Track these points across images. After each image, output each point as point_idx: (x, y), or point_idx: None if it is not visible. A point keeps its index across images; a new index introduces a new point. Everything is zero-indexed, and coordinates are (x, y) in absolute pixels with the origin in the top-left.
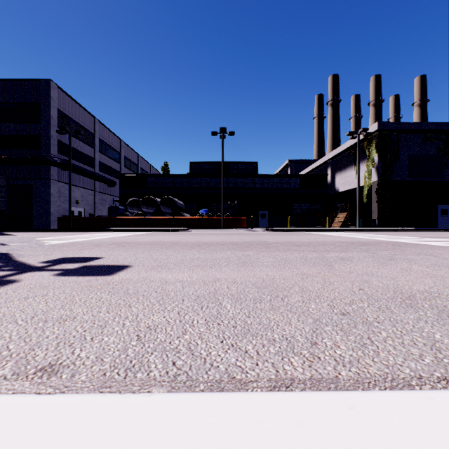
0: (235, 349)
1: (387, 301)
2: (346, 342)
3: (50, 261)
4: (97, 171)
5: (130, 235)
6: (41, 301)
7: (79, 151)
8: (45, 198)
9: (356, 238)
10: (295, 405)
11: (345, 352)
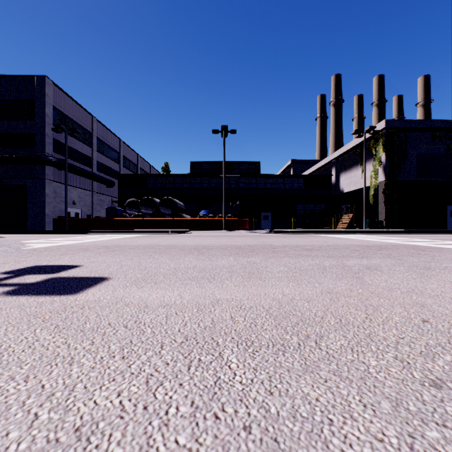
0: None
1: None
2: None
3: (13, 271)
4: (95, 171)
5: (126, 237)
6: None
7: (76, 151)
8: (40, 199)
9: (368, 241)
10: None
11: None
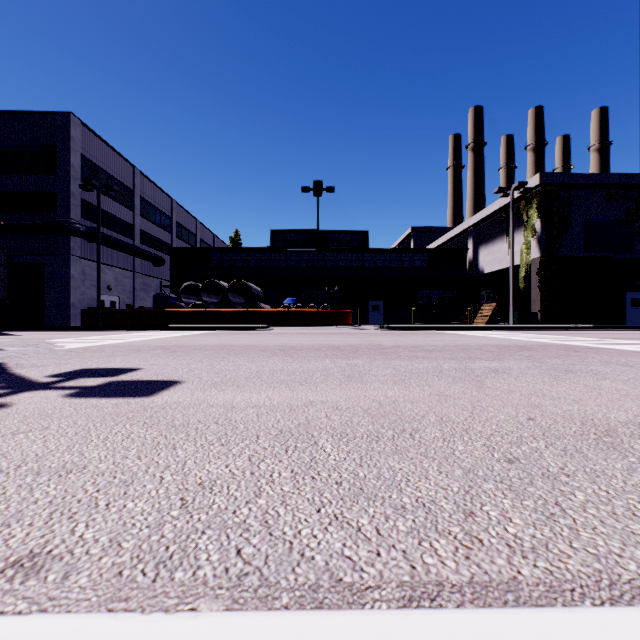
0: (340, 525)
1: (575, 438)
2: (521, 510)
3: (62, 374)
4: (137, 244)
5: (185, 335)
6: (36, 438)
7: (112, 215)
8: (63, 283)
9: (510, 340)
10: (450, 639)
11: (522, 530)
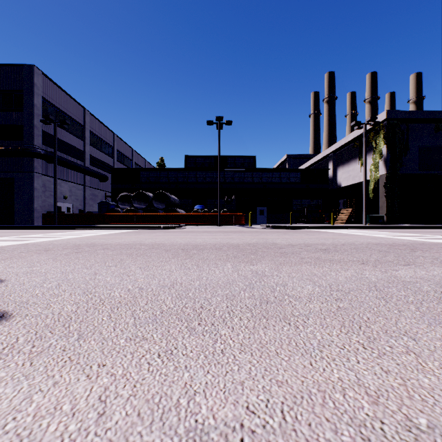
0: None
1: None
2: None
3: None
4: (87, 165)
5: (112, 233)
6: None
7: (67, 144)
8: (28, 193)
9: (383, 238)
10: None
11: None
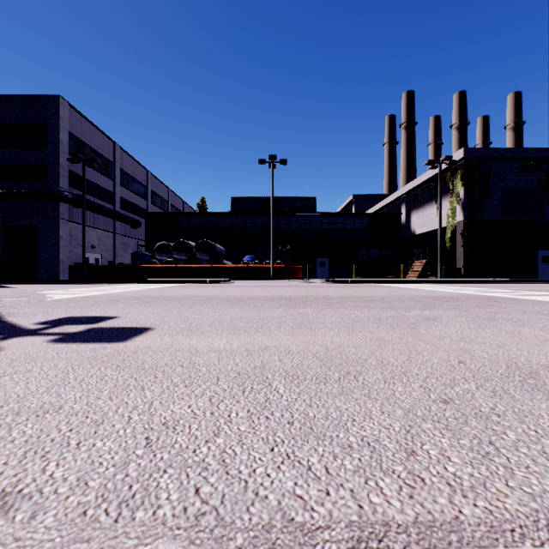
0: (292, 464)
1: (502, 380)
2: (458, 449)
3: (48, 322)
4: (117, 209)
5: (158, 287)
6: (20, 380)
7: (95, 184)
8: (54, 242)
9: (439, 292)
10: None
11: (461, 469)
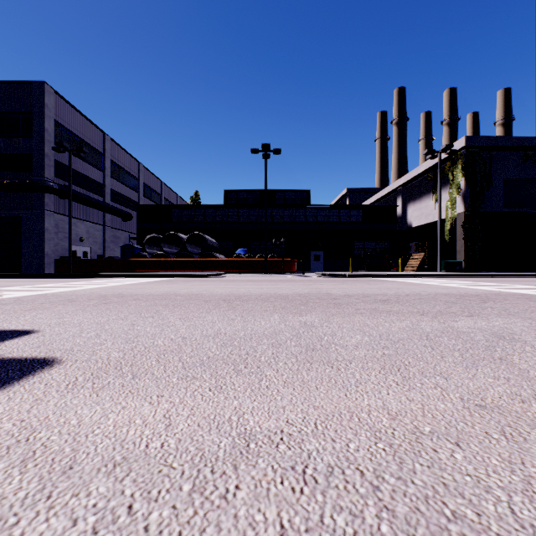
0: None
1: None
2: None
3: None
4: (107, 201)
5: (140, 282)
6: None
7: (84, 176)
8: (38, 235)
9: (455, 288)
10: None
11: None
